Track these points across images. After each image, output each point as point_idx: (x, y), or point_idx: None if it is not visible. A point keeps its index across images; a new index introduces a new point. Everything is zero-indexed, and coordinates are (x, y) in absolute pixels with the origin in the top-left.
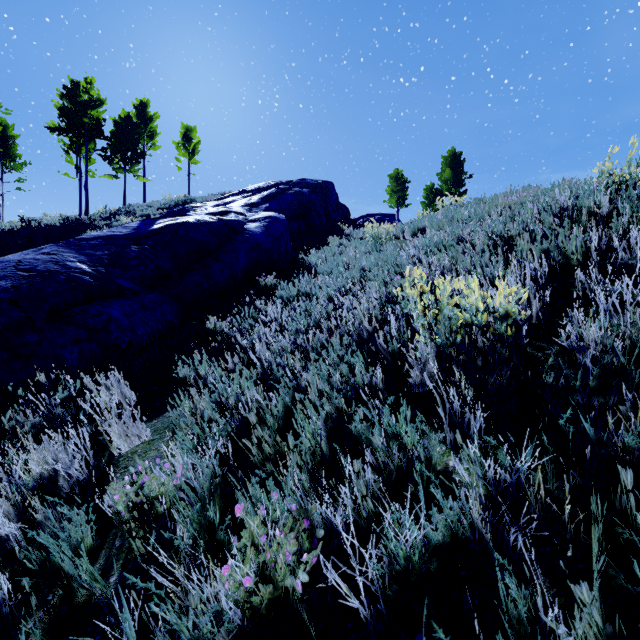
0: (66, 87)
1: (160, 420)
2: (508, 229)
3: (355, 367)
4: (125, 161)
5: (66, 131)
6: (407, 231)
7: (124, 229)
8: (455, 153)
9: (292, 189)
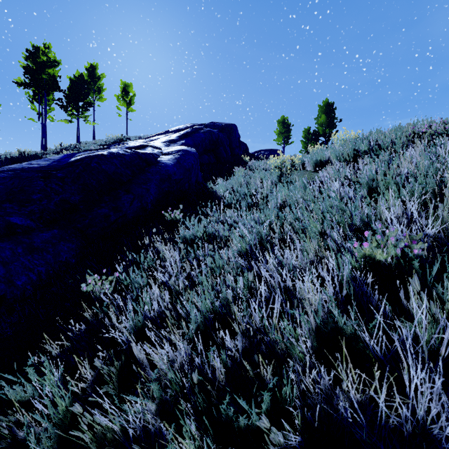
0: (28, 50)
1: None
2: None
3: None
4: (77, 109)
5: (30, 85)
6: (309, 163)
7: (44, 161)
8: (328, 103)
9: (204, 129)
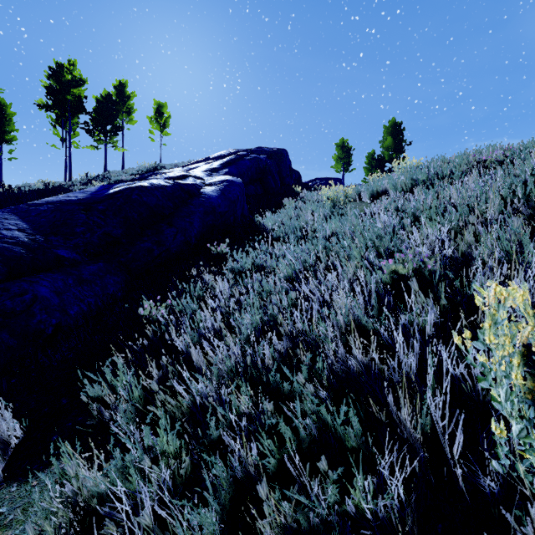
0: (51, 68)
1: (41, 481)
2: (529, 192)
3: (344, 440)
4: (105, 133)
5: (52, 107)
6: (365, 193)
7: (81, 194)
8: (396, 123)
9: (250, 155)
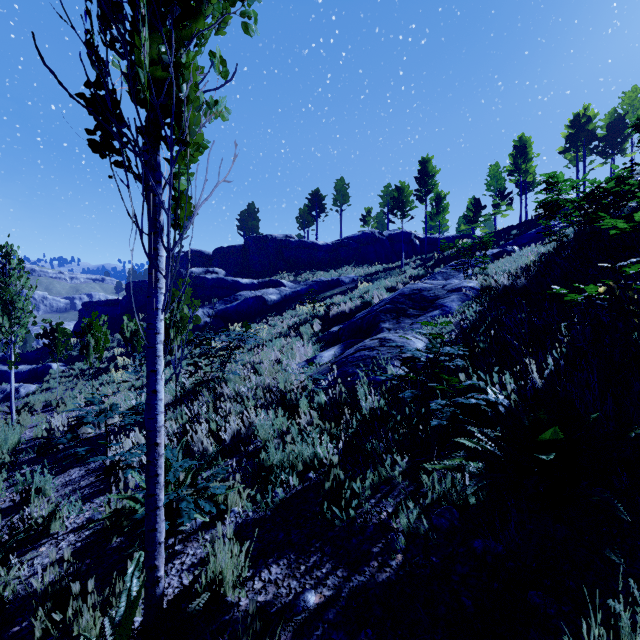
0: (571, 121)
1: None
2: None
3: None
4: (613, 148)
5: (569, 149)
6: None
7: None
8: None
9: None
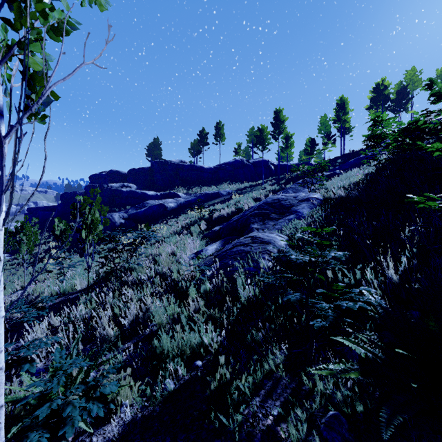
0: (373, 88)
1: None
2: None
3: None
4: (400, 107)
5: (372, 106)
6: None
7: None
8: None
9: None
